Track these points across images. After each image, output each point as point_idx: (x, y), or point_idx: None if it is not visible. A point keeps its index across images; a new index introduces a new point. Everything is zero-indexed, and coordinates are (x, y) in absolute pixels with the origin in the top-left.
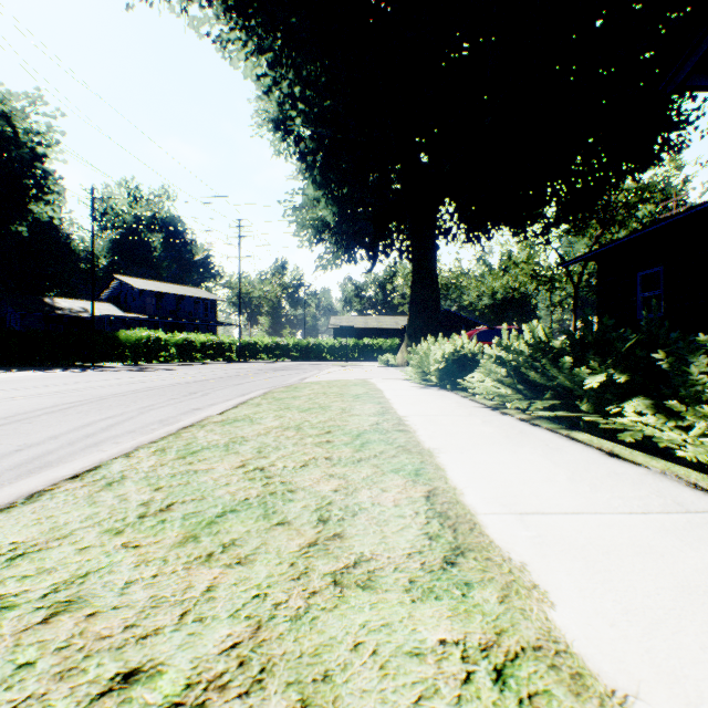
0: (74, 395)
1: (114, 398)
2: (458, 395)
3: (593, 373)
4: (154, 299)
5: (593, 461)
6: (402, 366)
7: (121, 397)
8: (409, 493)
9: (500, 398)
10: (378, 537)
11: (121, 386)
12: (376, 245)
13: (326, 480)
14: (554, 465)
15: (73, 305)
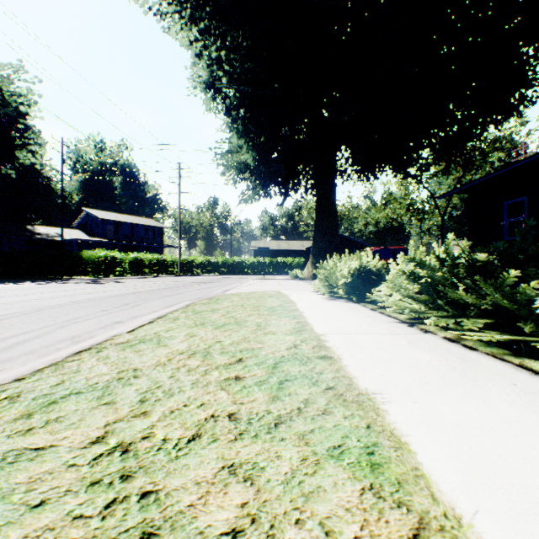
0: (16, 306)
1: (49, 310)
2: (366, 307)
3: None
4: (113, 226)
5: None
6: (307, 279)
7: (56, 309)
8: None
9: (416, 314)
10: None
11: (66, 297)
12: (287, 182)
13: (222, 488)
14: None
15: (50, 231)
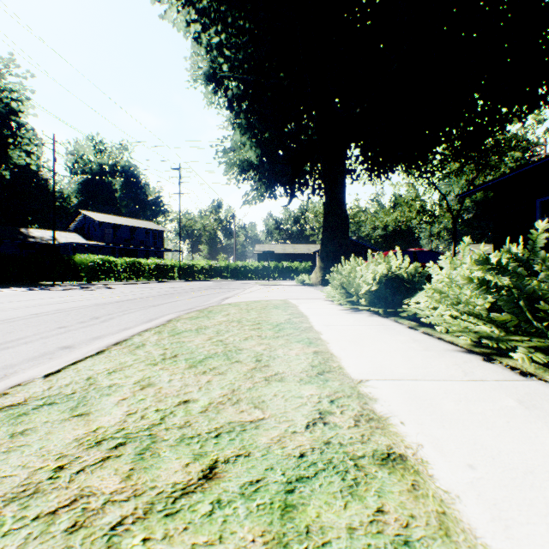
0: None
1: None
2: (401, 324)
3: None
4: (111, 229)
5: None
6: (315, 285)
7: (3, 325)
8: None
9: (495, 341)
10: None
11: (32, 308)
12: (293, 182)
13: None
14: None
15: (44, 235)
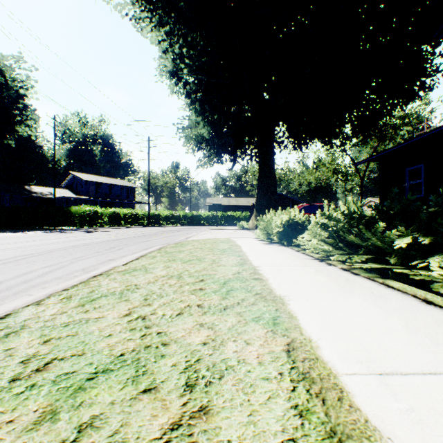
0: (31, 249)
1: (57, 252)
2: (293, 249)
3: (400, 235)
4: (95, 186)
5: (416, 309)
6: (252, 229)
7: (62, 251)
8: (271, 347)
9: (325, 253)
10: (246, 412)
11: (65, 243)
12: (235, 151)
13: (197, 331)
14: (386, 312)
15: (43, 190)
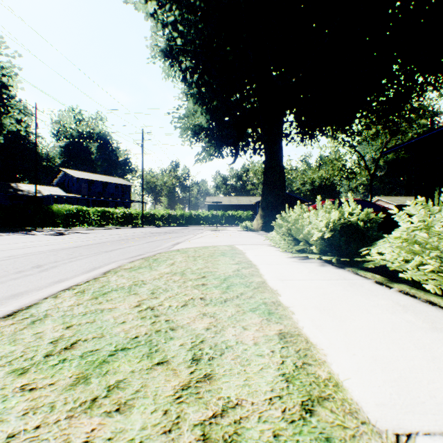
0: None
1: None
2: (366, 278)
3: None
4: (87, 184)
5: None
6: (257, 230)
7: None
8: None
9: None
10: None
11: None
12: (238, 143)
13: None
14: None
15: (31, 188)
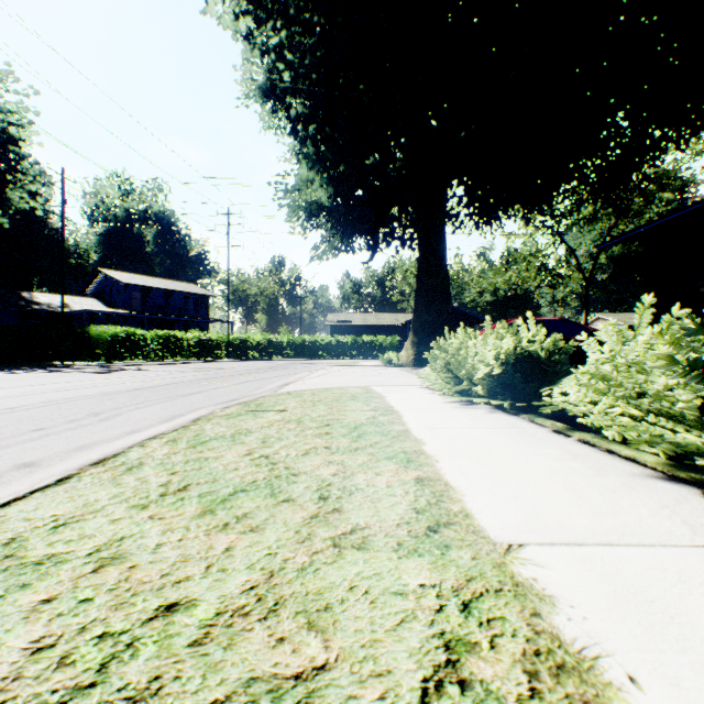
0: None
1: None
2: (542, 426)
3: None
4: (140, 294)
5: None
6: (406, 366)
7: None
8: None
9: None
10: None
11: (12, 399)
12: (377, 231)
13: None
14: None
15: (53, 300)
